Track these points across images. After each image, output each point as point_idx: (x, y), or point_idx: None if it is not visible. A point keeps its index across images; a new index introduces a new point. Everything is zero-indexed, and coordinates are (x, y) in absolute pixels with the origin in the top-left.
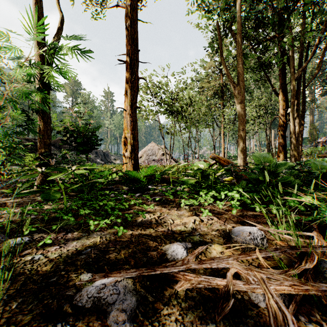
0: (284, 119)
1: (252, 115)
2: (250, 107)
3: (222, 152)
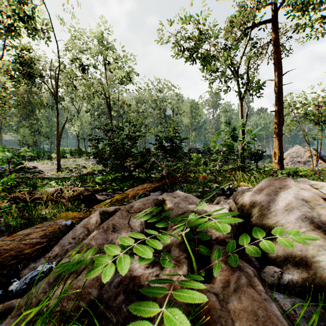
0: None
1: None
2: None
3: None
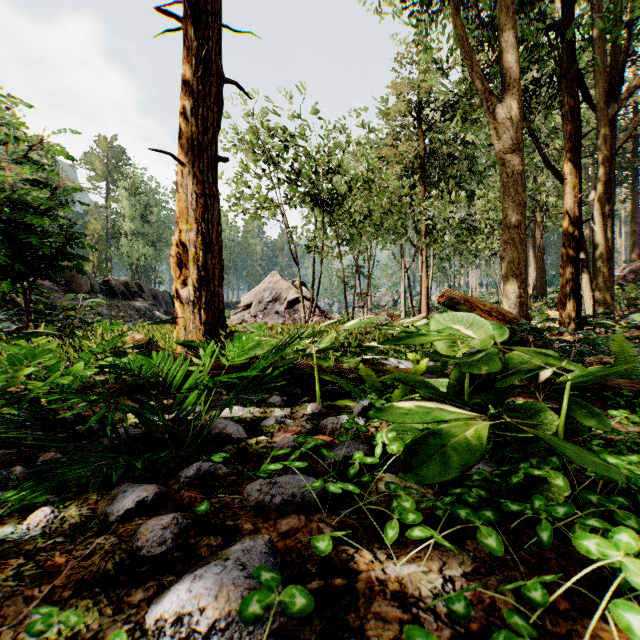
0: (577, 219)
1: (489, 217)
2: (485, 200)
3: (423, 296)
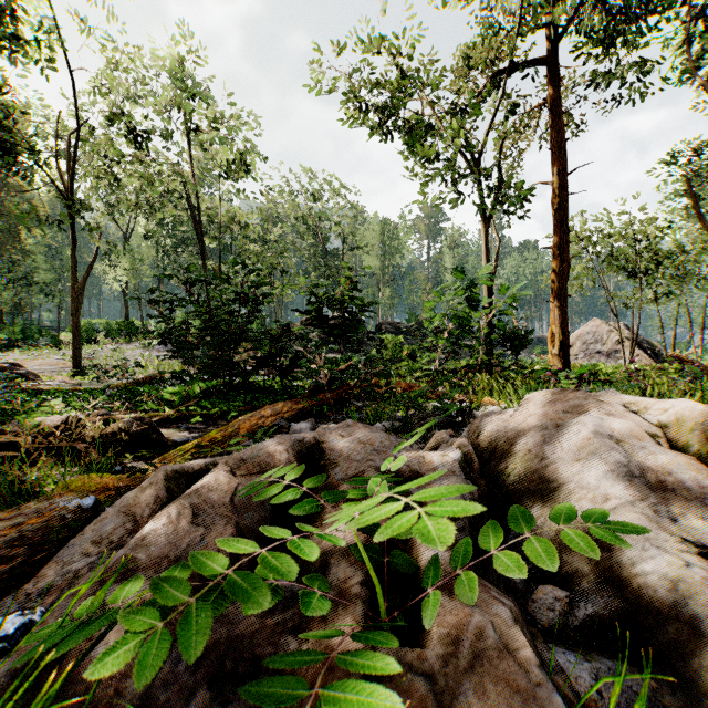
0: None
1: None
2: None
3: None
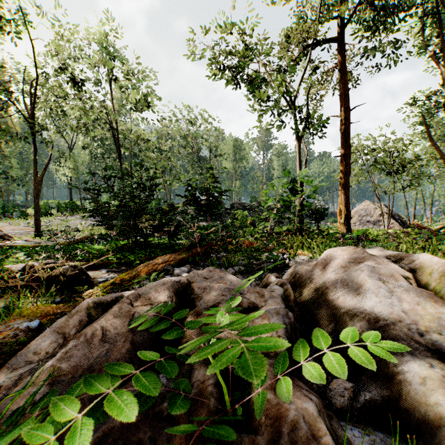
0: None
1: None
2: None
3: None
